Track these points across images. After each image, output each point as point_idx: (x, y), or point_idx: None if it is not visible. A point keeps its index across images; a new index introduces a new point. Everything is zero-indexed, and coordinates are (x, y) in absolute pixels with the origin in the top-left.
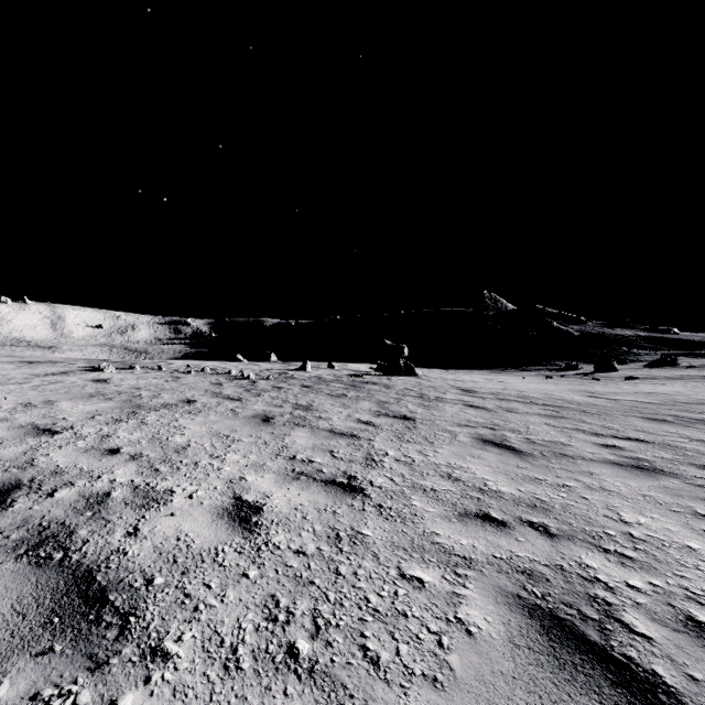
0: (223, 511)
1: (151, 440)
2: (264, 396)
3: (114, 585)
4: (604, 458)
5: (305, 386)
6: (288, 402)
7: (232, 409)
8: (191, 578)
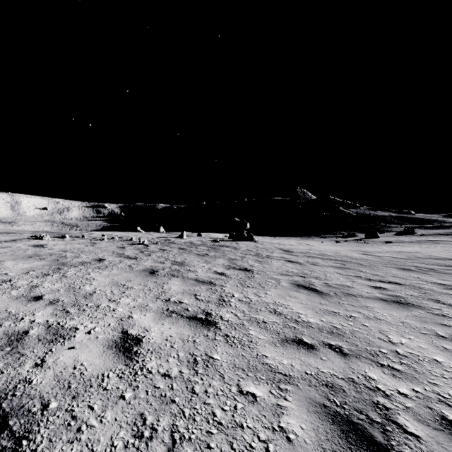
0: (112, 343)
1: (67, 288)
2: (153, 255)
3: (15, 411)
4: (375, 296)
5: (181, 248)
6: (168, 260)
7: (130, 265)
8: (79, 402)
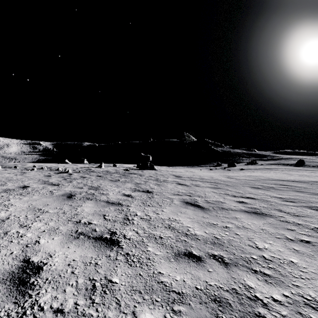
0: (7, 276)
1: None
2: (74, 182)
3: None
4: (240, 209)
5: (99, 176)
6: (86, 185)
7: (51, 190)
8: None
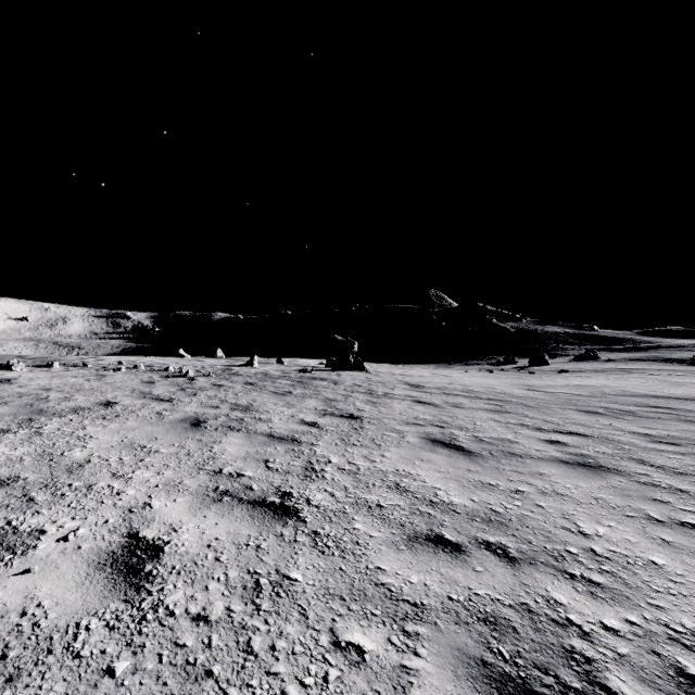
0: (106, 558)
1: (39, 456)
2: (201, 395)
3: None
4: (551, 456)
5: (249, 383)
6: (226, 402)
7: (159, 412)
8: (18, 689)
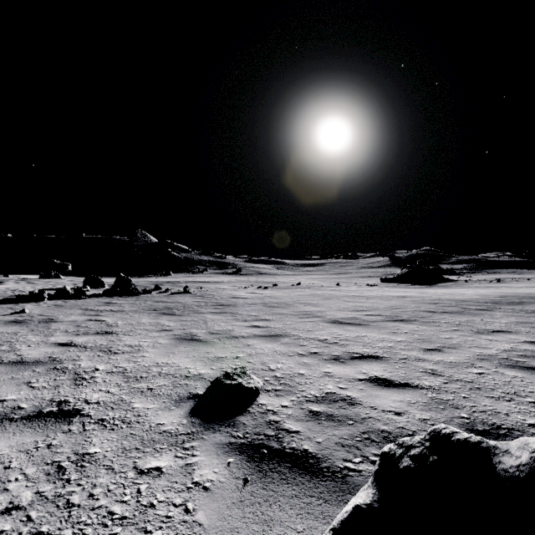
0: None
1: None
2: None
3: None
4: (70, 284)
5: None
6: None
7: None
8: None
